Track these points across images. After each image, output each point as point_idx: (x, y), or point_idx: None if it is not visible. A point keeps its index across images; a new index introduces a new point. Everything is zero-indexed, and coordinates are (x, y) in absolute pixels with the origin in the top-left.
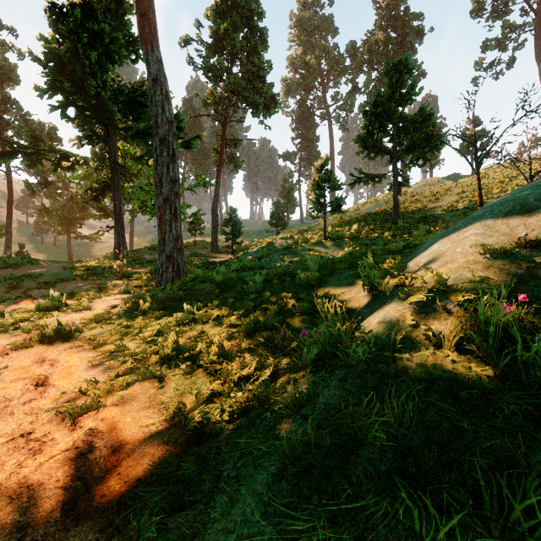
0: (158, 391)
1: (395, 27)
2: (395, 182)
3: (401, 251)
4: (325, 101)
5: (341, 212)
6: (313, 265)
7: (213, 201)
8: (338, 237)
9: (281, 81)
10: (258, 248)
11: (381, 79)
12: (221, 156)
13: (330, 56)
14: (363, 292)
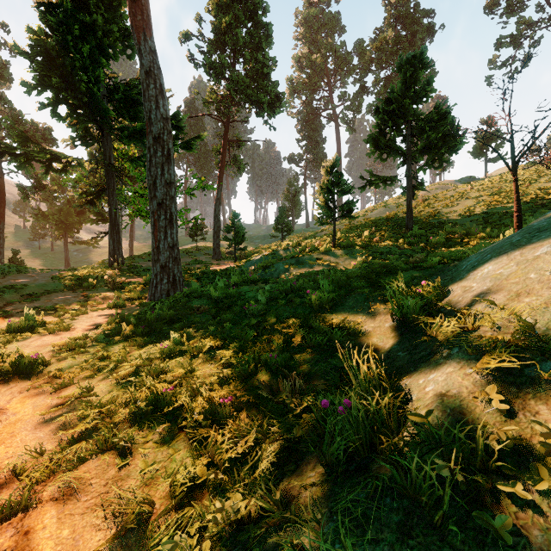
0: (119, 473)
1: (404, 24)
2: (409, 185)
3: (432, 267)
4: (332, 101)
5: (353, 218)
6: (326, 284)
7: (215, 205)
8: (349, 245)
9: (287, 81)
10: (262, 256)
11: (390, 78)
12: (224, 158)
13: (337, 55)
14: (392, 321)
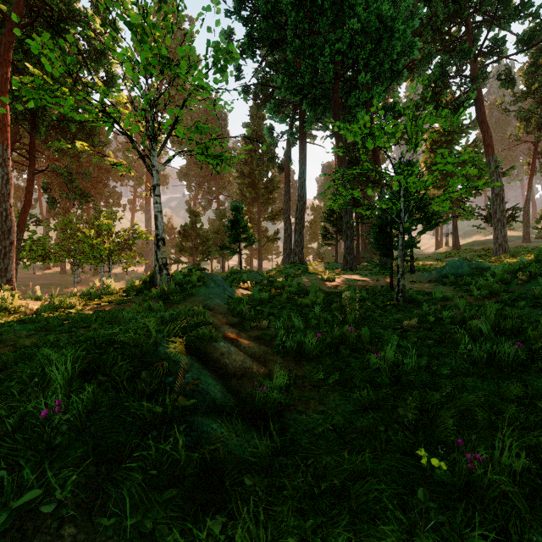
0: None
1: None
2: None
3: None
4: None
5: None
6: None
7: (524, 205)
8: None
9: None
10: None
11: None
12: (533, 169)
13: None
14: None
